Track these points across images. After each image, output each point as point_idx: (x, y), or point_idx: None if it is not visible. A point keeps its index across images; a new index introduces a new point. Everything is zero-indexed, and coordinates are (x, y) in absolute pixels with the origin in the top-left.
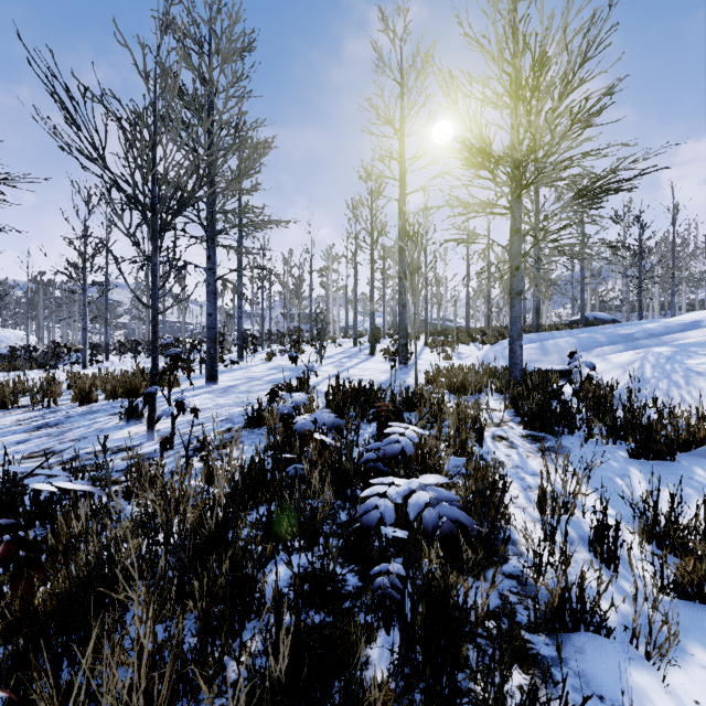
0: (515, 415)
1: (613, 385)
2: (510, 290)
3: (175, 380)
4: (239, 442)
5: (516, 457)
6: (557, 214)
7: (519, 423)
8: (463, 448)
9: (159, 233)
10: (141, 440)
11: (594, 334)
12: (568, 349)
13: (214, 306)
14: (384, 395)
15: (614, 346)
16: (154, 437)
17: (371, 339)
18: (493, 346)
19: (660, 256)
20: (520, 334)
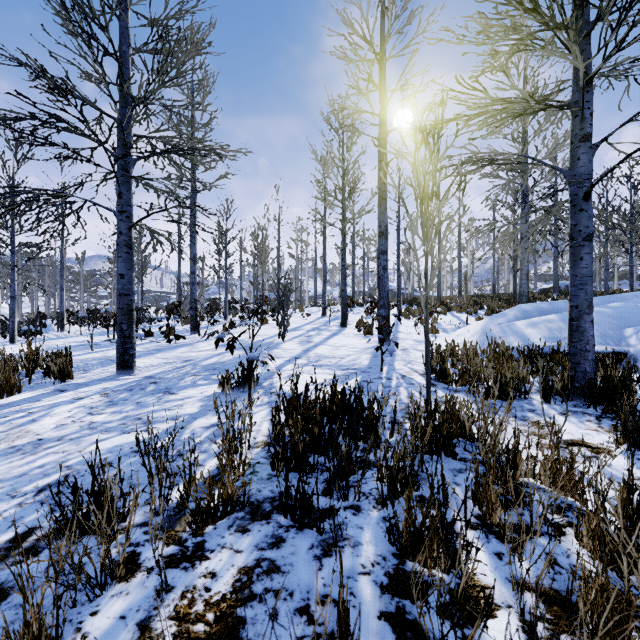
0: None
1: None
2: (572, 233)
3: (68, 368)
4: None
5: None
6: None
7: None
8: None
9: None
10: None
11: (633, 303)
12: (606, 322)
13: (128, 263)
14: (395, 441)
15: None
16: None
17: (342, 308)
18: (493, 318)
19: (636, 223)
20: (591, 303)
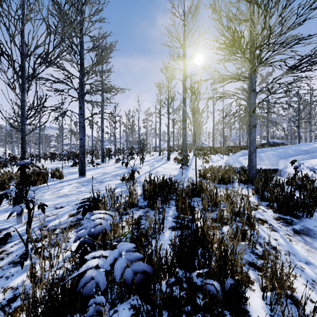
0: (261, 200)
1: (313, 179)
2: (249, 124)
3: (61, 174)
4: (80, 225)
5: (282, 241)
6: (280, 78)
7: (266, 206)
8: (244, 235)
9: (28, 80)
10: (12, 223)
11: (286, 150)
12: (273, 157)
13: (83, 134)
14: (179, 188)
15: (302, 156)
16: (22, 220)
17: (168, 152)
18: (231, 156)
19: (305, 112)
20: (255, 149)
